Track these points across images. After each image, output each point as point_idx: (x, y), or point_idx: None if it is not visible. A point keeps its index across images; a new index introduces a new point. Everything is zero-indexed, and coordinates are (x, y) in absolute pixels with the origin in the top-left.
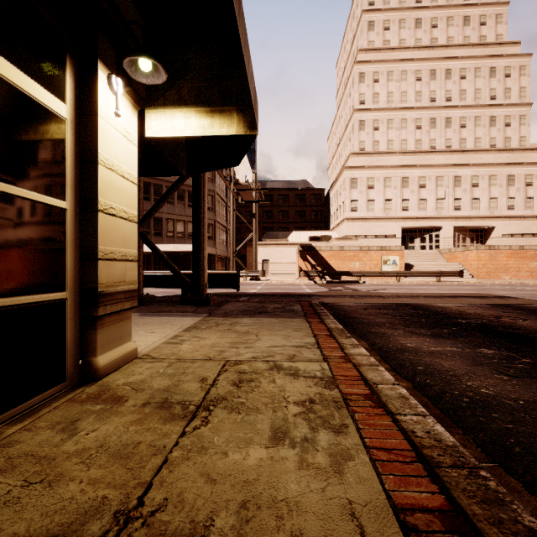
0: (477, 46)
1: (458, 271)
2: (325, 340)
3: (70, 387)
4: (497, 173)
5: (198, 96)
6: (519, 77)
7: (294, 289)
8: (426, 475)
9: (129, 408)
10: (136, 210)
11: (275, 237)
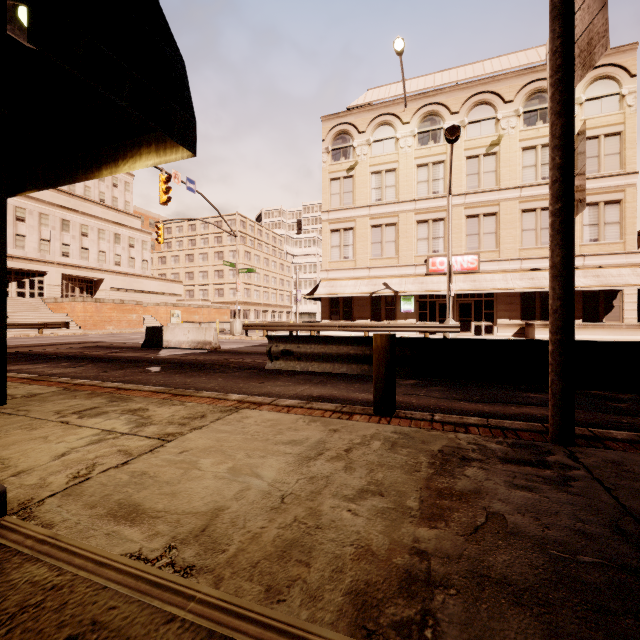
0: None
1: (64, 322)
2: None
3: None
4: (106, 228)
5: None
6: None
7: None
8: (27, 379)
9: None
10: None
11: None
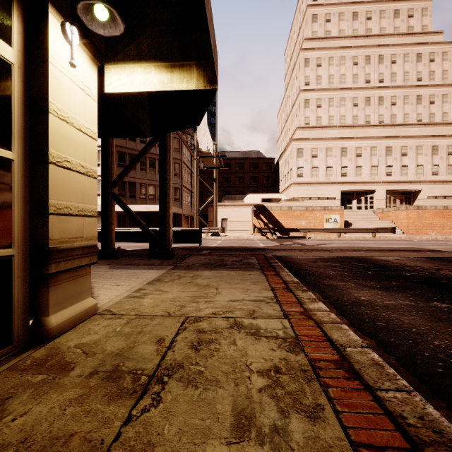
0: (406, 35)
1: (391, 228)
2: (283, 293)
3: (18, 349)
4: (423, 144)
5: (157, 50)
6: (442, 62)
7: (250, 244)
8: None
9: (73, 379)
10: (95, 165)
11: (233, 199)
